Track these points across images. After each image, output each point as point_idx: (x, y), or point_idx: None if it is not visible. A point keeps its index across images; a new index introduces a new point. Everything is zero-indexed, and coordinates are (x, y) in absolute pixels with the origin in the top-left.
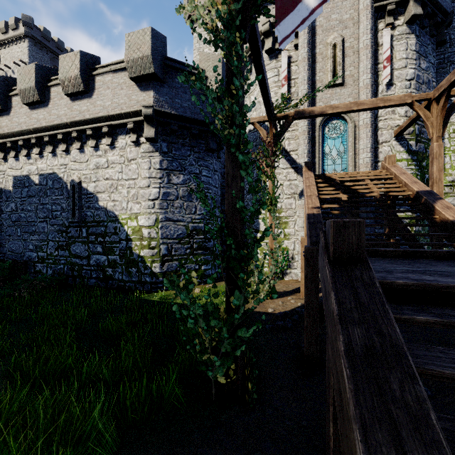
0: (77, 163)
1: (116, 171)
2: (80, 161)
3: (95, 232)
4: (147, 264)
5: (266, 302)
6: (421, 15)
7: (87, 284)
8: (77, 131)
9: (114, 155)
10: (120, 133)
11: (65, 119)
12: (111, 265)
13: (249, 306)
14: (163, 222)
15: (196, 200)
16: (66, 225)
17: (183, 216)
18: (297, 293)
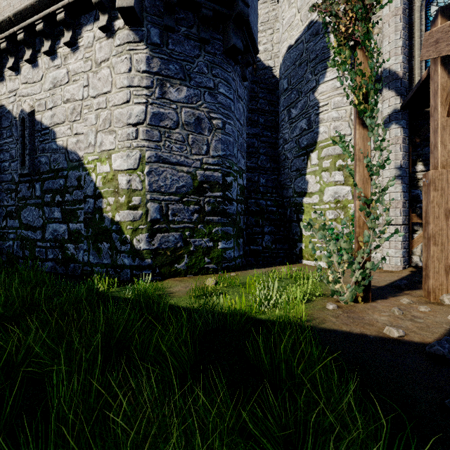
0: (28, 85)
1: (79, 86)
2: (33, 81)
3: (52, 188)
4: (125, 234)
5: (358, 309)
6: None
7: (41, 270)
8: (25, 29)
9: (76, 60)
10: (85, 22)
11: (8, 12)
12: (72, 239)
13: (327, 318)
14: (153, 163)
15: (209, 132)
16: (16, 180)
17: (187, 157)
18: (410, 292)
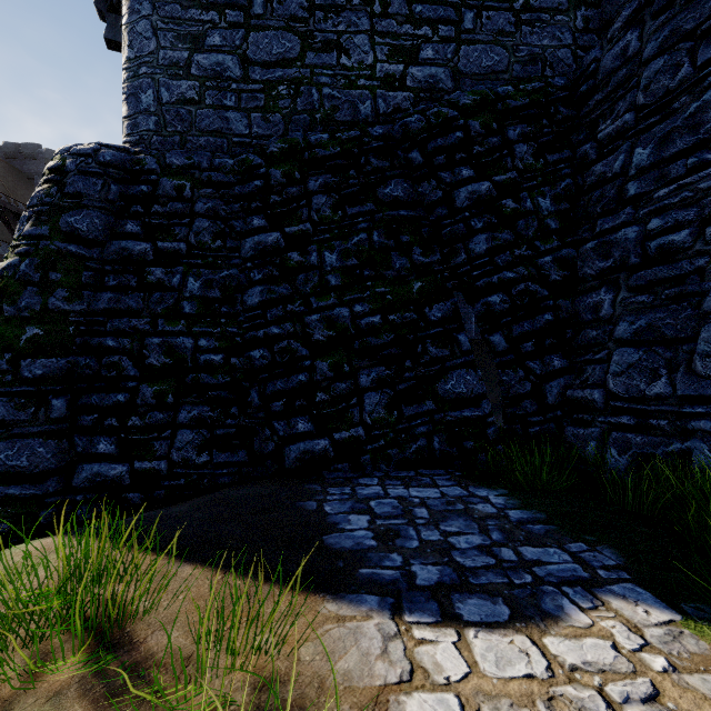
0: None
1: None
2: None
3: None
4: None
5: None
6: (104, 38)
7: None
8: None
9: None
10: None
11: None
12: None
13: None
14: None
15: None
16: None
17: None
18: None
